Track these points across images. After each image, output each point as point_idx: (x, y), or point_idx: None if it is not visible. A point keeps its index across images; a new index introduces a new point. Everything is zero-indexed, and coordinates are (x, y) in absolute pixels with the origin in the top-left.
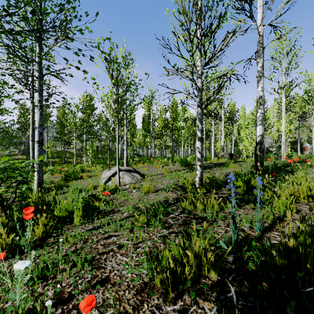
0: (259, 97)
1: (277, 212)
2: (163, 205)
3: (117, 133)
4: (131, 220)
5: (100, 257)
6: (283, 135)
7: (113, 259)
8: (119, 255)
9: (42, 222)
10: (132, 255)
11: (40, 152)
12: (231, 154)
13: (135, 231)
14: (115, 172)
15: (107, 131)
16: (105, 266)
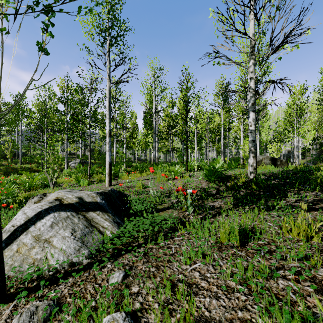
0: None
1: None
2: None
3: None
4: None
5: None
6: None
7: None
8: None
9: None
10: None
11: None
12: (273, 158)
13: None
14: (35, 216)
15: (85, 123)
16: None
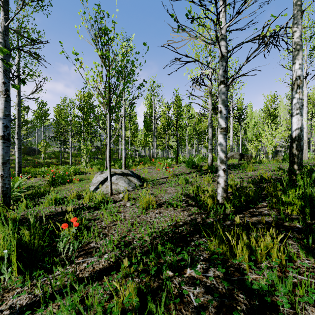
0: (297, 78)
1: None
2: (170, 240)
3: (109, 126)
4: (111, 280)
5: None
6: (305, 132)
7: None
8: None
9: None
10: None
11: (5, 151)
12: (242, 154)
13: None
14: (108, 177)
15: (104, 129)
16: None
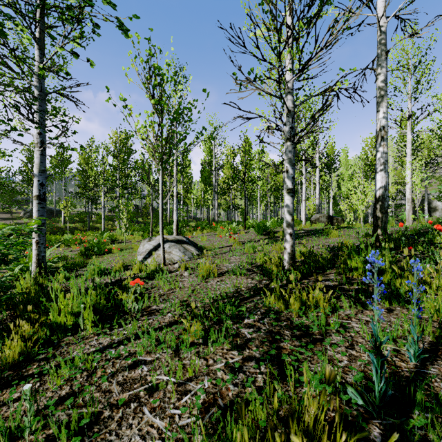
0: (381, 128)
1: (436, 318)
2: (231, 301)
3: (161, 184)
4: (178, 328)
5: (111, 414)
6: (409, 189)
7: (134, 421)
8: (147, 413)
9: (19, 334)
10: (172, 413)
11: (41, 214)
12: (330, 216)
13: (183, 353)
14: (158, 244)
15: (149, 183)
16: (117, 439)
